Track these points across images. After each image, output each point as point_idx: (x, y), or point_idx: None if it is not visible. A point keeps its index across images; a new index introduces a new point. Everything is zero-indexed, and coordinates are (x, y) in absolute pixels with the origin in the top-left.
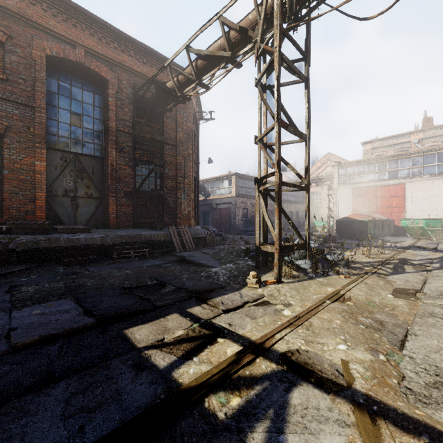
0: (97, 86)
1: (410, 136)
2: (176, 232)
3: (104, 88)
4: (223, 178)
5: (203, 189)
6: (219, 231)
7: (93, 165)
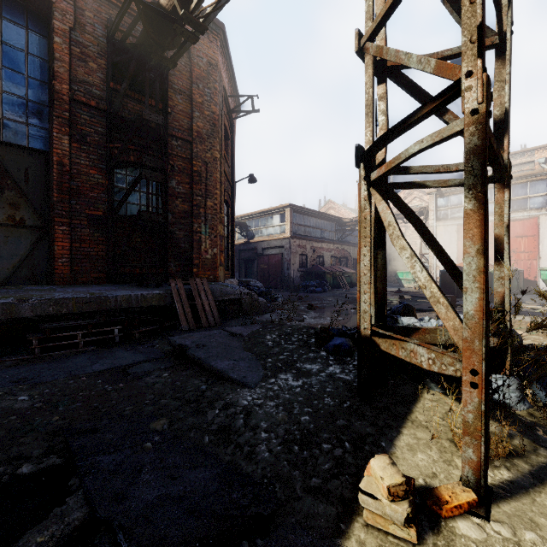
0: (36, 17)
1: (532, 153)
2: (184, 292)
3: (49, 21)
4: (272, 212)
5: (244, 228)
6: (267, 287)
7: (25, 164)
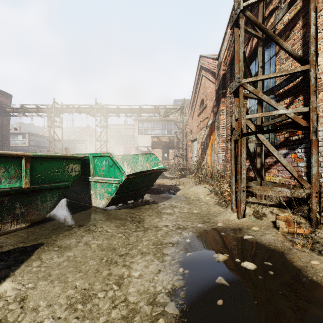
0: None
1: (120, 126)
2: None
3: None
4: (18, 133)
5: None
6: None
7: None
